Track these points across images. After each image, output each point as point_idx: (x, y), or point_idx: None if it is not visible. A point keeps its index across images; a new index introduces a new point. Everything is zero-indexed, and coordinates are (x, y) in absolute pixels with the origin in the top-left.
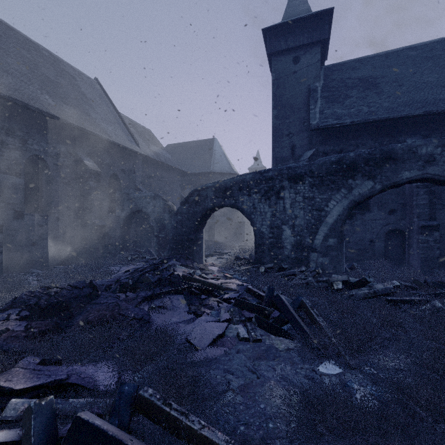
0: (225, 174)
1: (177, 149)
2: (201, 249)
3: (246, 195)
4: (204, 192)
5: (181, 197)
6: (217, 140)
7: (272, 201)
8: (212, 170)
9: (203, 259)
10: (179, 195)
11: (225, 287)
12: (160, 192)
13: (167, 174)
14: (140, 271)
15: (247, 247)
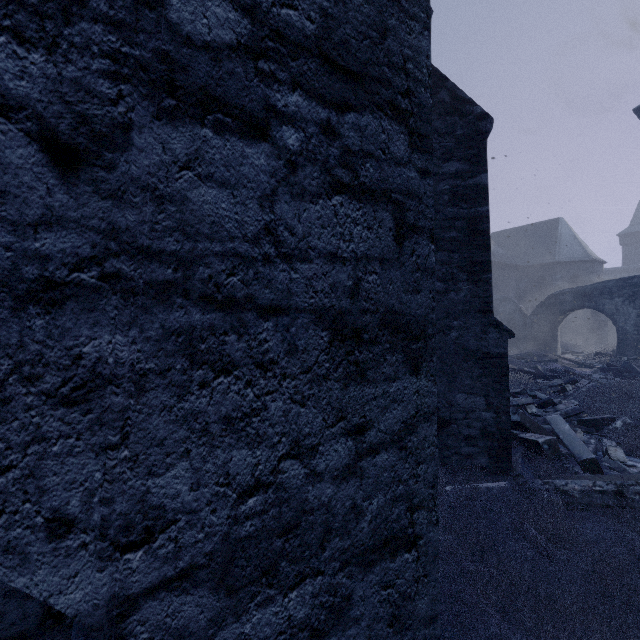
0: (577, 262)
1: (506, 237)
2: (557, 344)
3: (607, 299)
4: (561, 297)
5: (516, 293)
6: (563, 219)
7: (637, 304)
8: (557, 259)
9: (559, 353)
10: (514, 291)
11: (588, 365)
12: (496, 291)
13: (503, 271)
14: (516, 353)
15: (611, 349)
